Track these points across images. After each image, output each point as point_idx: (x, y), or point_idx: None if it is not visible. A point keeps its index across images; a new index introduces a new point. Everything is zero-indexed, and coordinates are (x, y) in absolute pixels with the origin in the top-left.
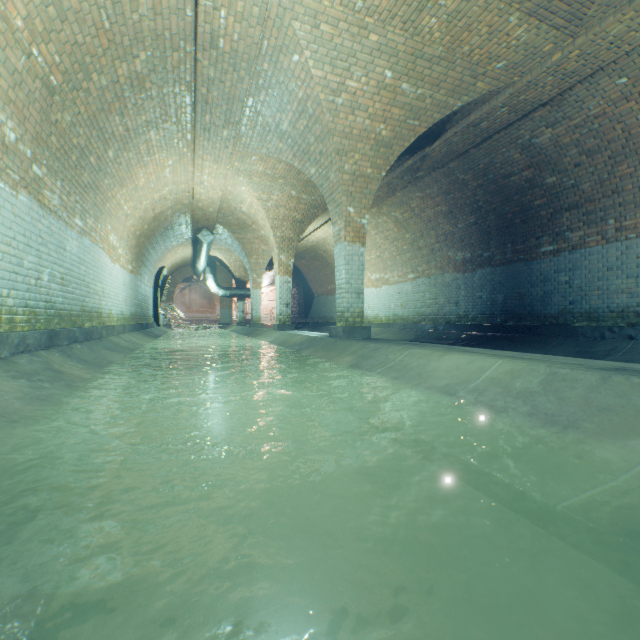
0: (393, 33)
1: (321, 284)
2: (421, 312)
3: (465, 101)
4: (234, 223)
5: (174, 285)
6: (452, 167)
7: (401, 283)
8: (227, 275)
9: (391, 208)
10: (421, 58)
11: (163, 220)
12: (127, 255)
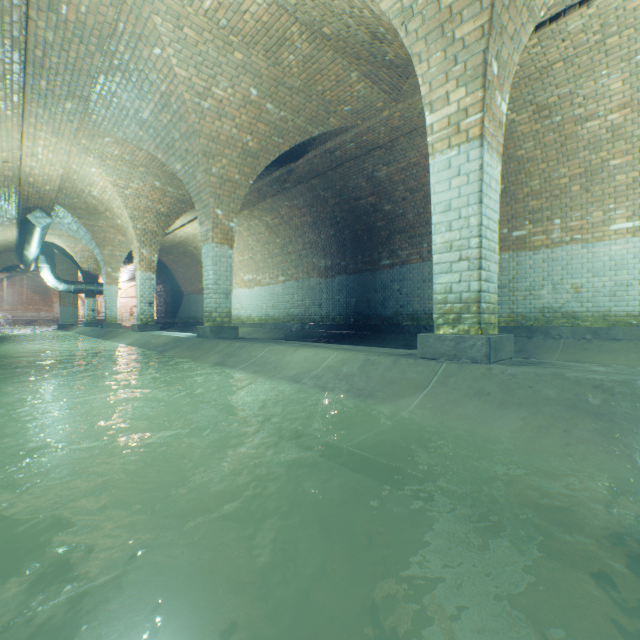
0: (257, 57)
1: (192, 282)
2: (291, 313)
3: (322, 131)
4: (81, 207)
5: None
6: (315, 184)
7: (273, 285)
8: (71, 266)
9: (263, 213)
10: (283, 85)
11: None
12: None
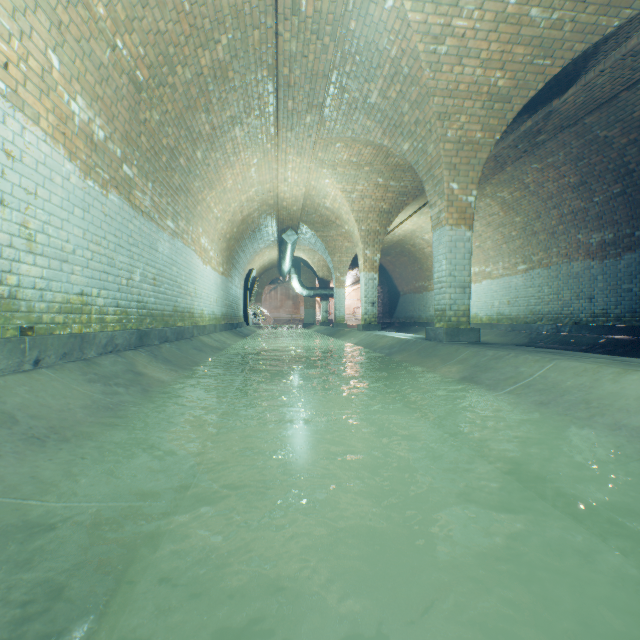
0: None
1: (407, 281)
2: (536, 310)
3: (626, 17)
4: (317, 221)
5: (262, 287)
6: (589, 122)
7: (508, 276)
8: (310, 275)
9: (496, 187)
10: None
11: (250, 223)
12: (218, 258)
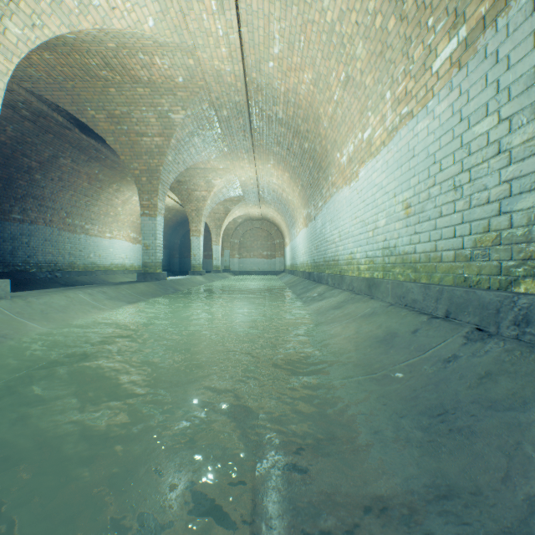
0: None
1: None
2: None
3: None
4: None
5: None
6: (25, 124)
7: None
8: None
9: None
10: None
11: None
12: (403, 78)
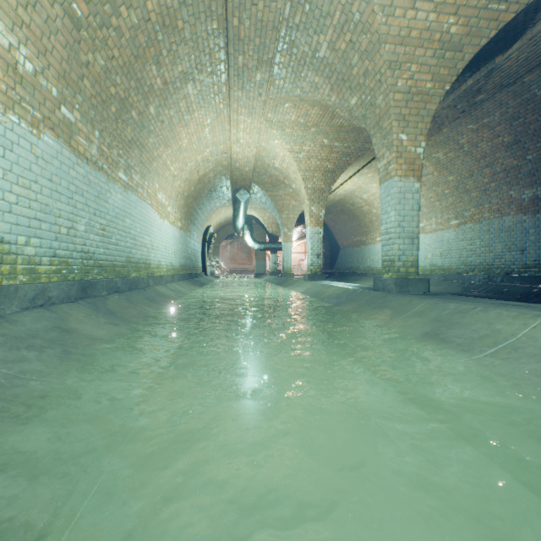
0: None
1: (347, 236)
2: (468, 262)
3: None
4: (267, 181)
5: (219, 241)
6: (528, 81)
7: (440, 231)
8: (261, 232)
9: (432, 148)
10: None
11: (207, 182)
12: (176, 213)
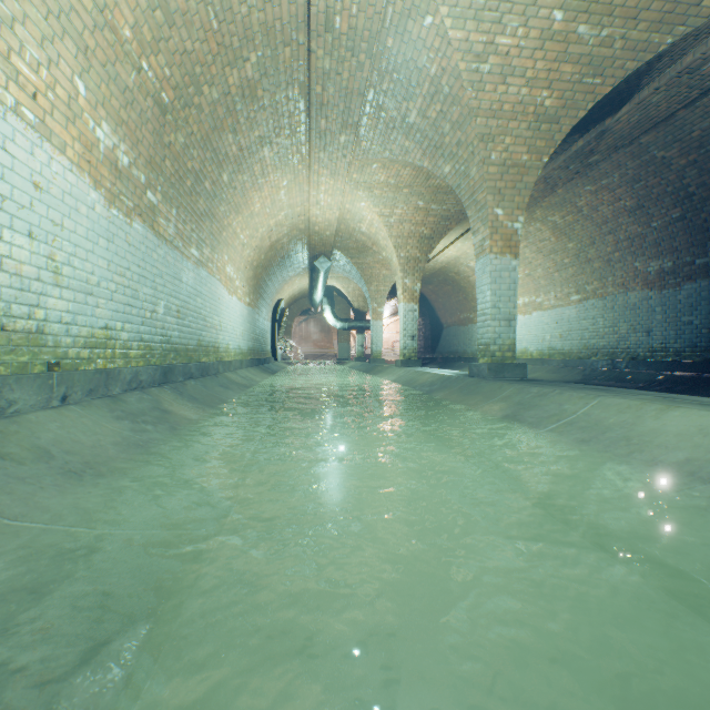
0: None
1: (451, 313)
2: (590, 344)
3: (679, 34)
4: (352, 247)
5: (291, 318)
6: (645, 142)
7: (560, 307)
8: (345, 306)
9: (547, 211)
10: None
11: (279, 249)
12: (244, 287)
